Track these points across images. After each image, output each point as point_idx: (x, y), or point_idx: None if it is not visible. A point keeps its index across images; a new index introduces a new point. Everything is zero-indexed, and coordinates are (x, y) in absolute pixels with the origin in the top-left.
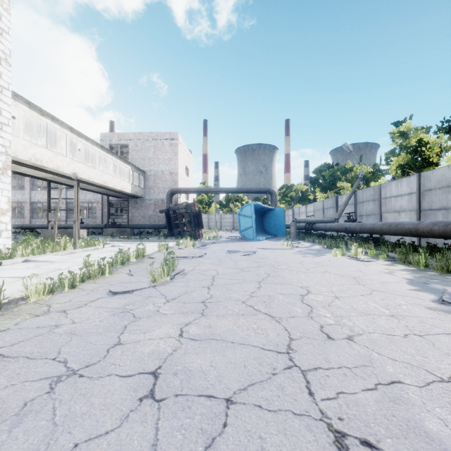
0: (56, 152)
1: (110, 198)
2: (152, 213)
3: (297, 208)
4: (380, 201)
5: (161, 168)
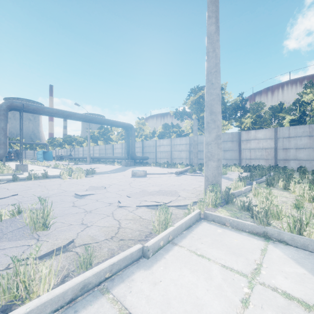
0: None
1: None
2: None
3: (57, 150)
4: (78, 151)
5: None
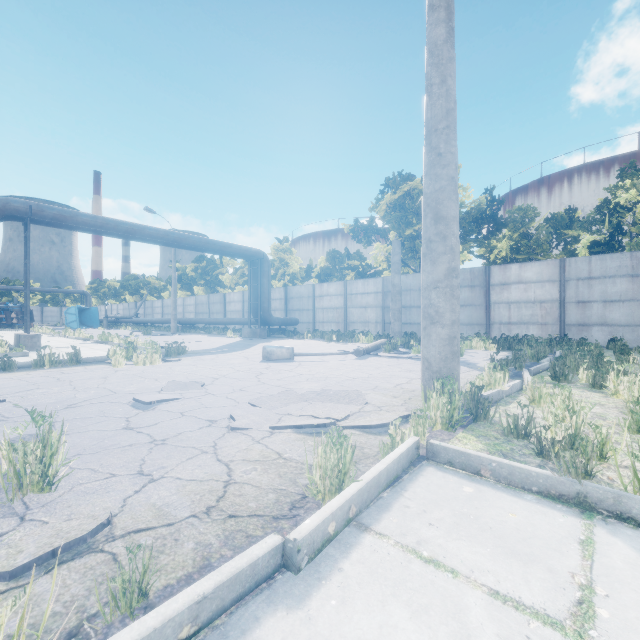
0: None
1: None
2: None
3: (110, 305)
4: (153, 308)
5: None
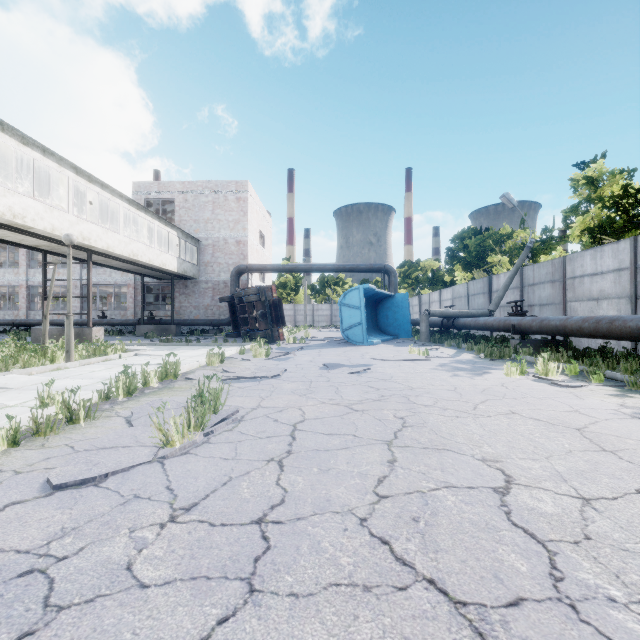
0: (50, 205)
1: (146, 279)
2: (210, 302)
3: (425, 295)
4: (565, 282)
5: (223, 234)
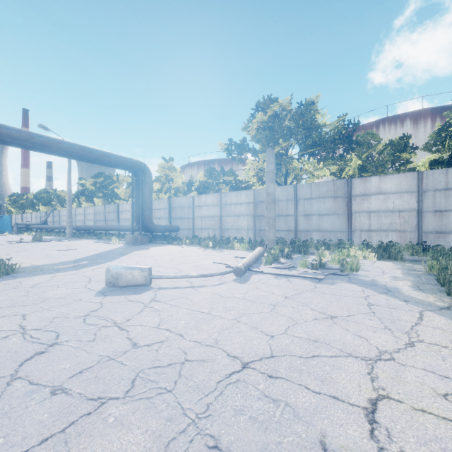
0: None
1: None
2: None
3: (25, 214)
4: (60, 216)
5: None
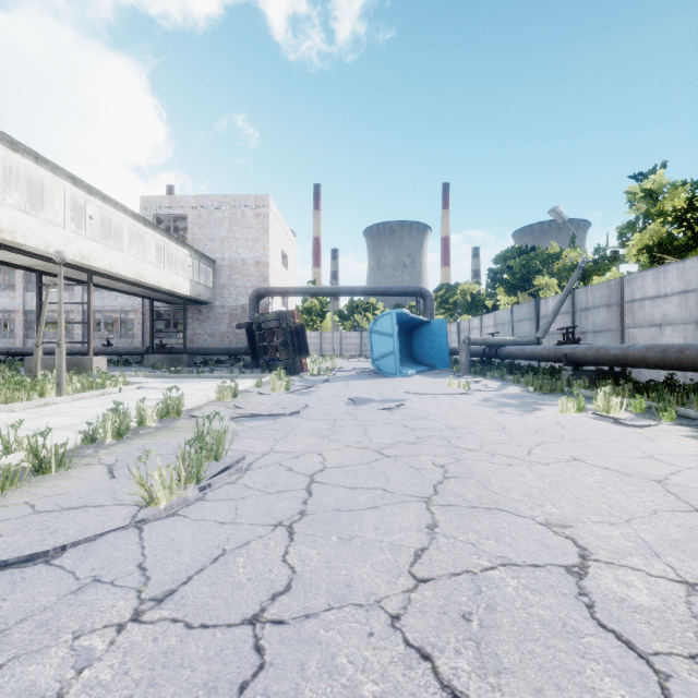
0: (44, 219)
1: (156, 304)
2: (226, 328)
3: (465, 322)
4: (622, 306)
5: (241, 254)
